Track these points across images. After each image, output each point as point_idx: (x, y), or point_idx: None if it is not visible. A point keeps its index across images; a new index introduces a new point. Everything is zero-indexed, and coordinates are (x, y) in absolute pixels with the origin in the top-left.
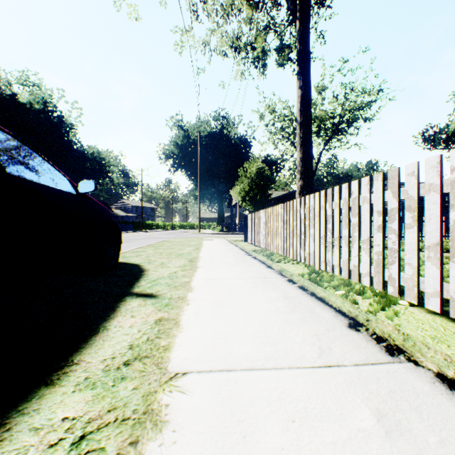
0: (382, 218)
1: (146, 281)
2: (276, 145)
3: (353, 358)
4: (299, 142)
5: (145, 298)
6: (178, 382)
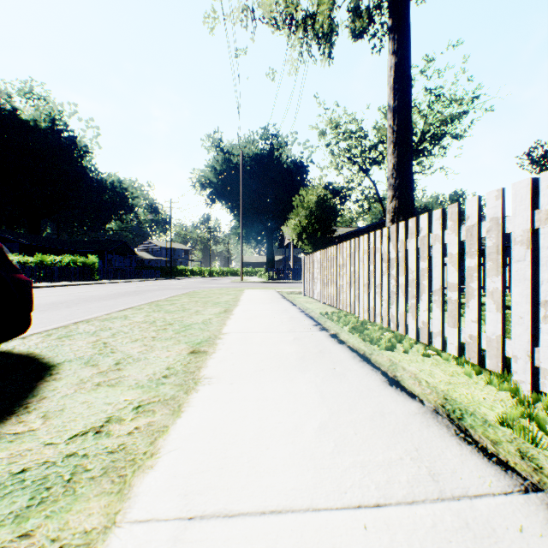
0: None
1: None
2: (341, 169)
3: None
4: (392, 139)
5: None
6: None
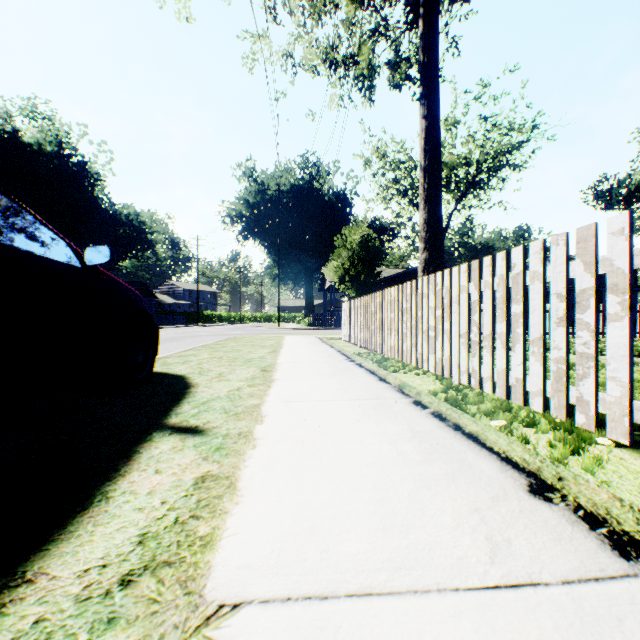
0: (566, 305)
1: (190, 405)
2: (388, 203)
3: (557, 565)
4: (423, 196)
5: (184, 435)
6: (221, 629)
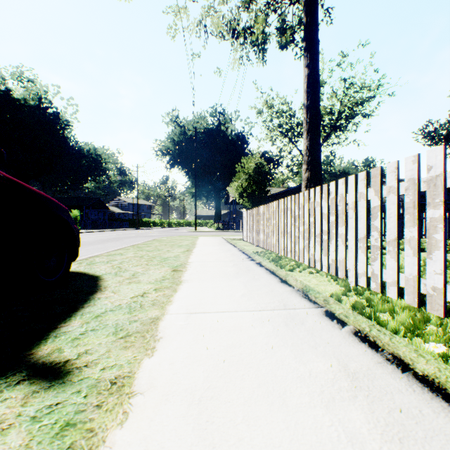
0: None
1: (81, 319)
2: (274, 141)
3: None
4: (306, 128)
5: (36, 384)
6: None
